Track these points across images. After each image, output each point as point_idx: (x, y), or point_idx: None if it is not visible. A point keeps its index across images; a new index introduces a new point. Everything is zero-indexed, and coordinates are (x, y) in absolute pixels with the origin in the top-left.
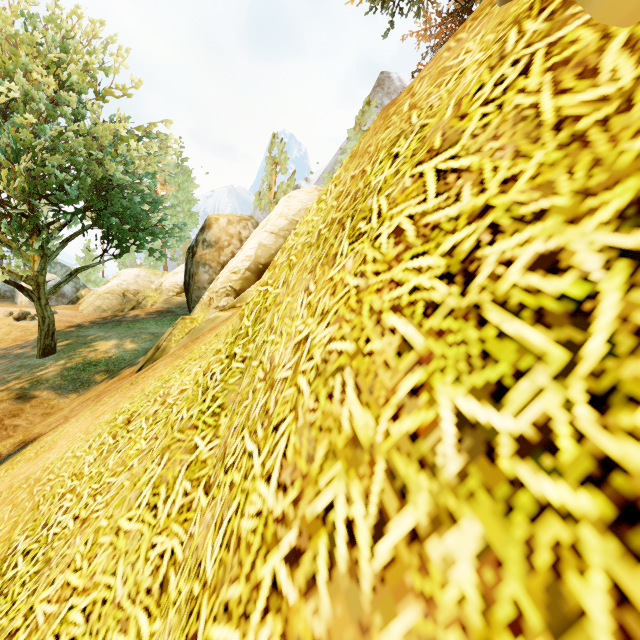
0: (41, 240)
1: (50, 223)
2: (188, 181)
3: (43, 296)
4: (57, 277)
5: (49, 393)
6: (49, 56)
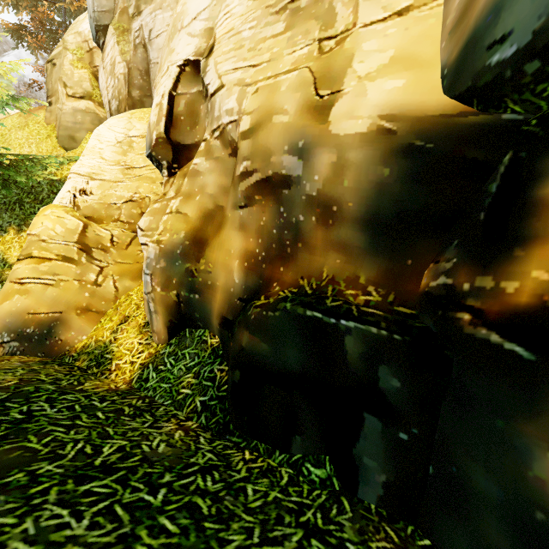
0: None
1: None
2: None
3: None
4: None
5: None
6: None
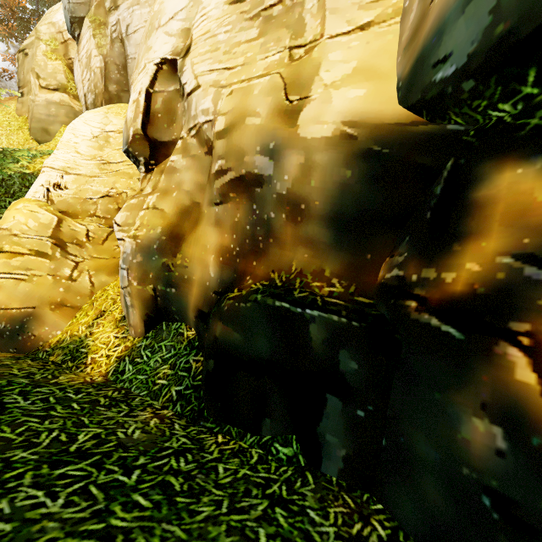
0: None
1: None
2: None
3: None
4: None
5: None
6: None
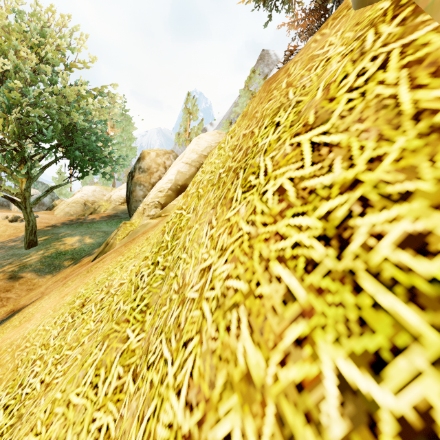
0: (26, 168)
1: (33, 155)
2: (129, 125)
3: (28, 206)
4: (39, 191)
5: (32, 274)
6: (32, 40)
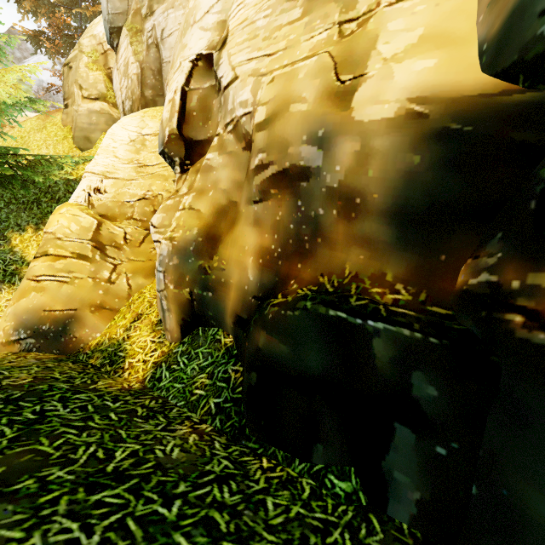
0: None
1: None
2: None
3: None
4: None
5: None
6: None
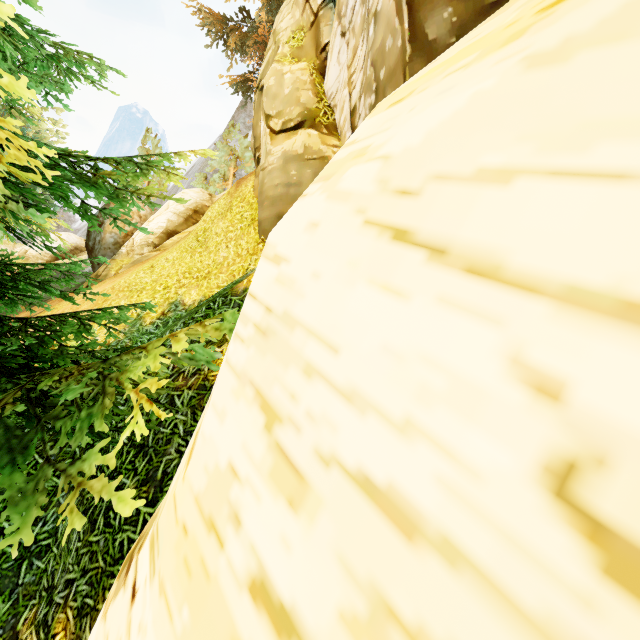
0: None
1: None
2: None
3: None
4: None
5: None
6: None
